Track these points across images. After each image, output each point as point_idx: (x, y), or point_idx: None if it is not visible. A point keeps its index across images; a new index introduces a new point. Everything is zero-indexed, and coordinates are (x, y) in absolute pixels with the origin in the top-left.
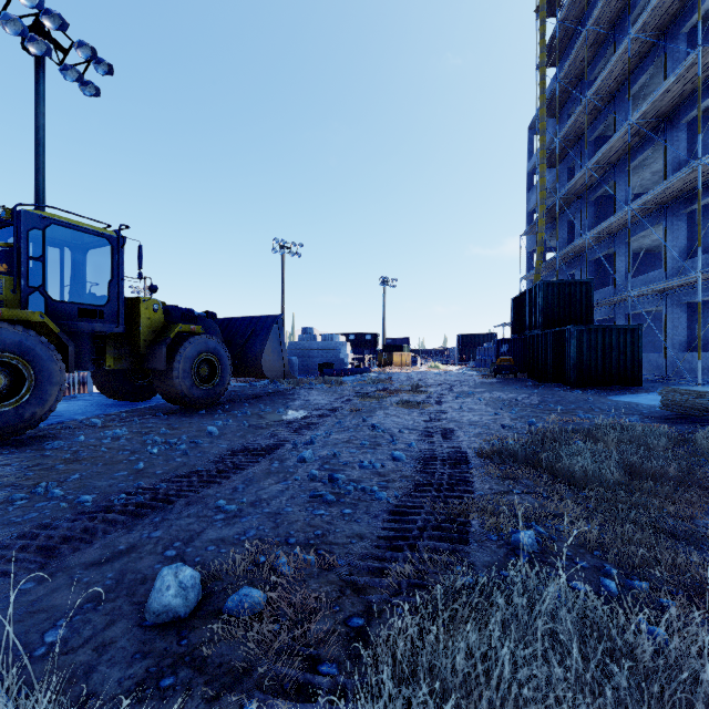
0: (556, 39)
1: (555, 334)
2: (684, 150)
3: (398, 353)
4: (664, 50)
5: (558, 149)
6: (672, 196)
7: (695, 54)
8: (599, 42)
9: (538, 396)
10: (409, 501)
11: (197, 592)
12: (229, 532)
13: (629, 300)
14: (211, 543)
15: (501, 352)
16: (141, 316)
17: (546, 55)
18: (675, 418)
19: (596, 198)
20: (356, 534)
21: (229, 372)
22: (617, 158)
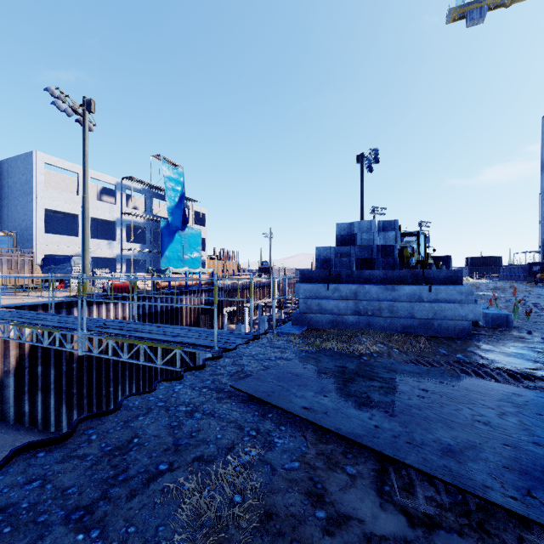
0: None
1: None
2: None
3: None
4: None
5: None
6: None
7: None
8: None
9: None
10: None
11: None
12: None
13: None
14: None
15: (532, 271)
16: (429, 259)
17: None
18: None
19: None
20: None
21: None
22: None
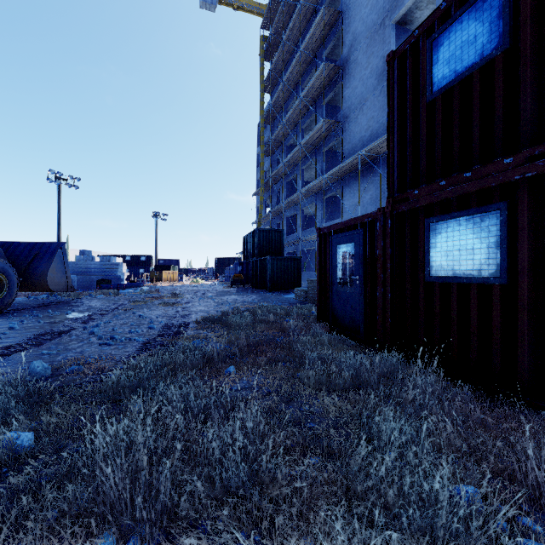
0: (270, 79)
1: (262, 260)
2: (323, 166)
3: (167, 272)
4: (315, 110)
5: (271, 146)
6: (318, 189)
7: (323, 121)
8: (290, 91)
9: (248, 296)
10: (153, 340)
11: (50, 370)
12: (56, 359)
13: (300, 243)
14: (47, 363)
15: (238, 271)
16: None
17: (265, 85)
18: (299, 303)
19: (290, 181)
20: (125, 351)
21: (17, 287)
22: (298, 161)
